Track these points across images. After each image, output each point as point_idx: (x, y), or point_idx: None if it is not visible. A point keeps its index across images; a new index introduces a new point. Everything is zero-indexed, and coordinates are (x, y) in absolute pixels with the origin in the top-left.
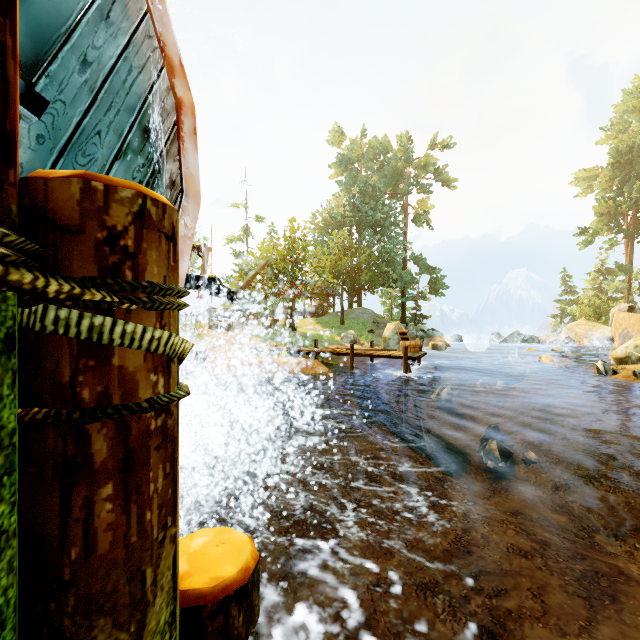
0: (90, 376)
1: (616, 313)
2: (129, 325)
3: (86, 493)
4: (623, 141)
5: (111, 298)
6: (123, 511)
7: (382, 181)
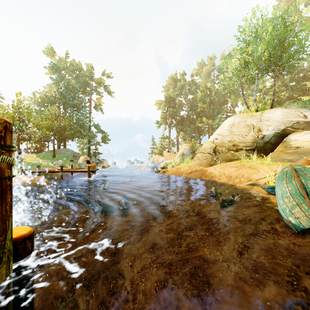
0: None
1: (165, 152)
2: (4, 156)
3: None
4: (168, 94)
5: (0, 149)
6: (1, 205)
7: (78, 84)
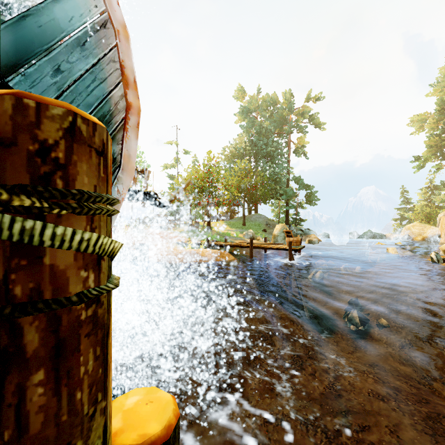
0: (22, 274)
1: (442, 217)
2: (59, 228)
3: (18, 380)
4: None
5: (40, 204)
6: (54, 394)
7: (272, 125)
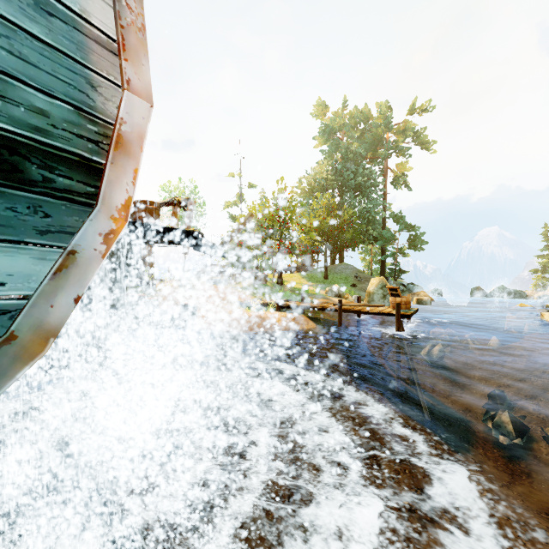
0: None
1: None
2: None
3: None
4: None
5: None
6: None
7: (363, 147)
